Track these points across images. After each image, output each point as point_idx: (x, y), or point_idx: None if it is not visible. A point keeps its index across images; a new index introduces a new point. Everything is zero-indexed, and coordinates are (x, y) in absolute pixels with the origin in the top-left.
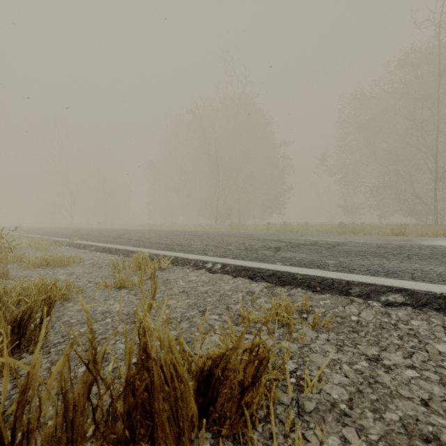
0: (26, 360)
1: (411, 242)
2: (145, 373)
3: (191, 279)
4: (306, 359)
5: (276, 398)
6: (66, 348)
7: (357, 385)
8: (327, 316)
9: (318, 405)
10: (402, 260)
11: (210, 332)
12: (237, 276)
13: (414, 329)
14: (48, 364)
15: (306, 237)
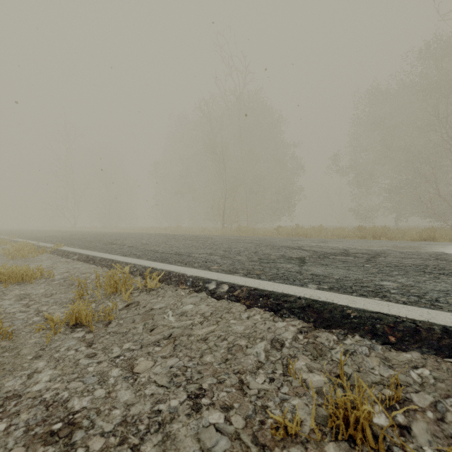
0: None
1: None
2: None
3: (185, 310)
4: None
5: None
6: None
7: None
8: (448, 421)
9: None
10: None
11: None
12: (253, 305)
13: None
14: None
15: (329, 243)
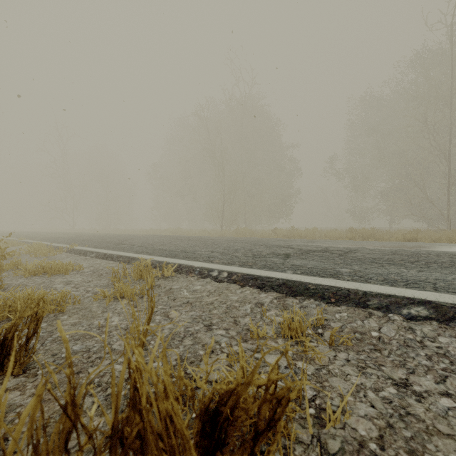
0: (9, 385)
1: (427, 248)
2: (137, 417)
3: (196, 289)
4: (325, 384)
5: (294, 436)
6: (38, 387)
7: (387, 417)
8: (344, 331)
9: (344, 445)
10: (421, 268)
11: (216, 351)
12: (245, 285)
13: (443, 347)
14: (33, 389)
15: (315, 243)
